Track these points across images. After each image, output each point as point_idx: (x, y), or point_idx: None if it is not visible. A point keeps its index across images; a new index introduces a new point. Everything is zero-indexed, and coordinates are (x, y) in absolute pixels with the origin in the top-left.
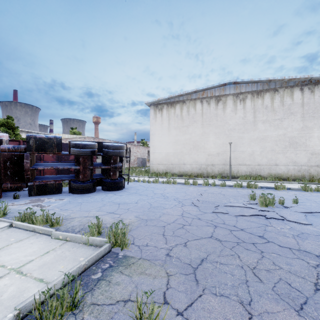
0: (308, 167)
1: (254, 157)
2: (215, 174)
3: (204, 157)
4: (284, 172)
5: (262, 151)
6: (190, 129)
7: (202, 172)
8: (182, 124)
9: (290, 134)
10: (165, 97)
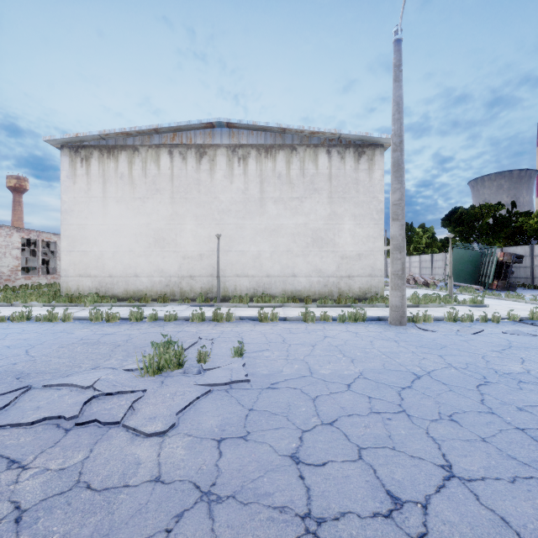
0: (337, 279)
1: (262, 262)
2: (196, 294)
3: (175, 261)
4: (306, 287)
5: (273, 251)
6: (148, 205)
7: (172, 291)
8: (132, 193)
9: (313, 224)
10: (91, 133)
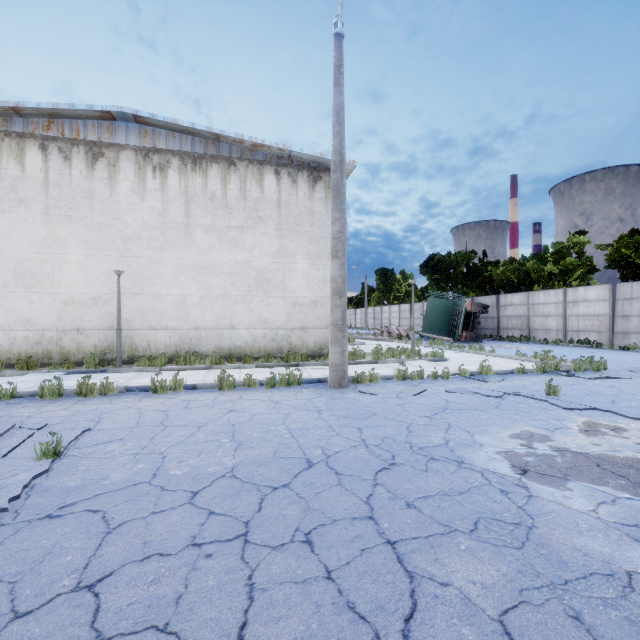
0: (288, 332)
1: (187, 309)
2: (86, 355)
3: (52, 308)
4: (248, 342)
5: (204, 296)
6: (3, 222)
7: (47, 351)
8: None
9: (258, 262)
10: None
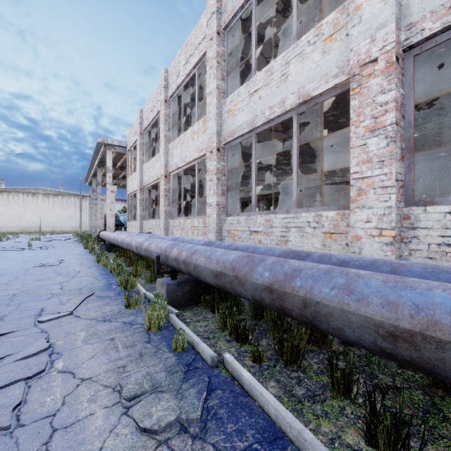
0: (77, 228)
1: (54, 223)
2: (32, 232)
3: (25, 223)
4: (68, 230)
5: (58, 221)
6: (15, 208)
7: (24, 231)
8: (9, 204)
9: (70, 214)
10: None
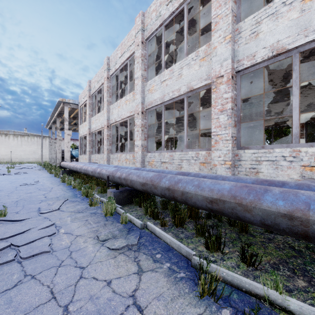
0: (39, 159)
1: (21, 156)
2: (5, 162)
3: None
4: (32, 161)
5: (24, 154)
6: None
7: None
8: None
9: (33, 149)
10: None
